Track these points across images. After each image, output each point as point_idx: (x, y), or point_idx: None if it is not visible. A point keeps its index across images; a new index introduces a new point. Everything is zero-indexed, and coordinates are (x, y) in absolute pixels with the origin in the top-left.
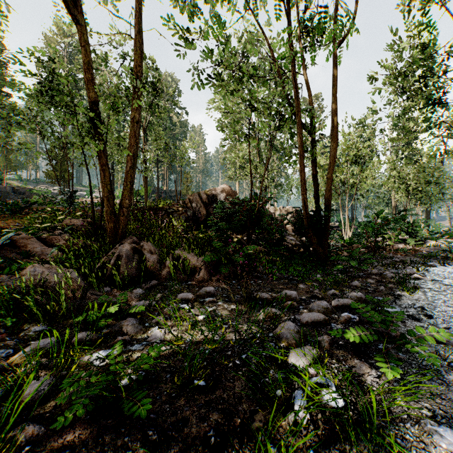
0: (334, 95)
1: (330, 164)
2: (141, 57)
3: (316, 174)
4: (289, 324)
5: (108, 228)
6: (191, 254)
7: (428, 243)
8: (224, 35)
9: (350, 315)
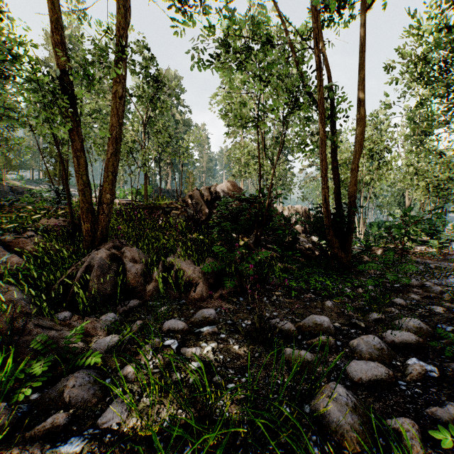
0: (361, 69)
1: (355, 152)
2: (127, 19)
3: (337, 165)
4: (337, 390)
5: (84, 230)
6: (187, 262)
7: (453, 245)
8: (228, 8)
9: (421, 363)
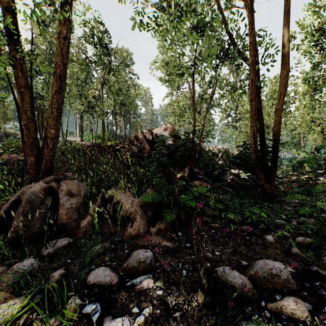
0: (286, 18)
1: (280, 94)
2: None
3: (261, 108)
4: None
5: (28, 163)
6: (127, 194)
7: None
8: None
9: None
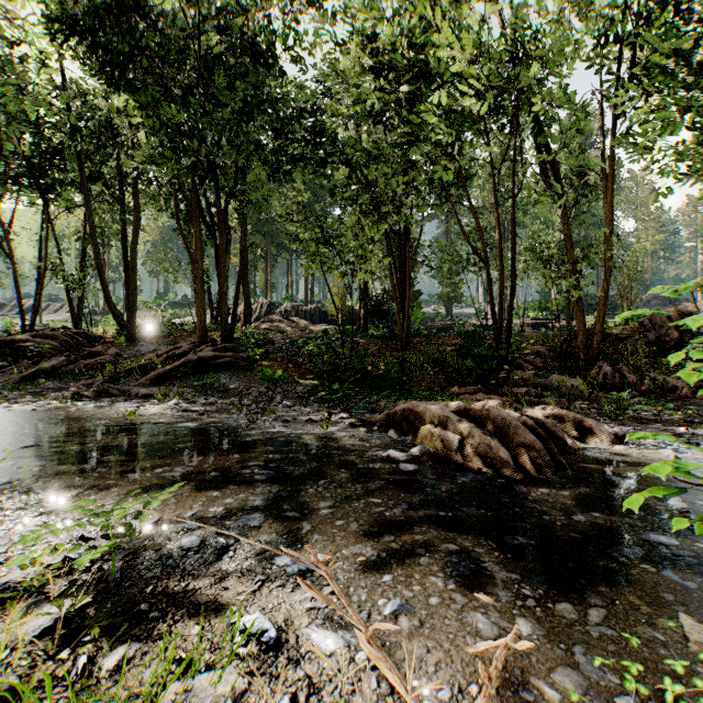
0: None
1: None
2: (611, 212)
3: None
4: None
5: (583, 354)
6: (667, 377)
7: None
8: None
9: None
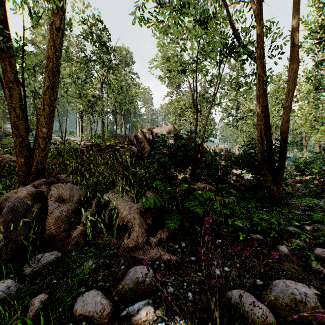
0: (296, 9)
1: (288, 91)
2: None
3: (267, 105)
4: None
5: (17, 165)
6: (124, 198)
7: None
8: None
9: None
